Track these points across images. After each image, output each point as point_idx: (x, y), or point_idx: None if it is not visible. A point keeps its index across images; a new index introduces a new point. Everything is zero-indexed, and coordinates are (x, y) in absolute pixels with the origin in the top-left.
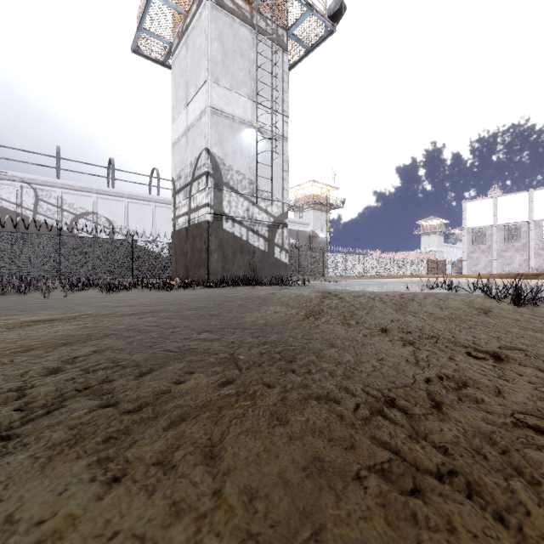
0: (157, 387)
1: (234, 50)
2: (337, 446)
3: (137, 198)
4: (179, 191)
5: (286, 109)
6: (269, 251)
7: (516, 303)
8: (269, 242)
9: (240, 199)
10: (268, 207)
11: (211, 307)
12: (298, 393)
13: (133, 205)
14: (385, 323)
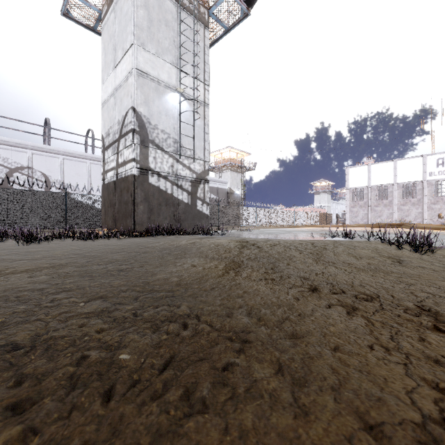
0: None
1: (159, 19)
2: None
3: (72, 155)
4: (108, 147)
5: (207, 78)
6: (192, 203)
7: (418, 251)
8: (192, 196)
9: (165, 156)
10: (191, 165)
11: (125, 259)
12: None
13: (68, 161)
14: (311, 278)
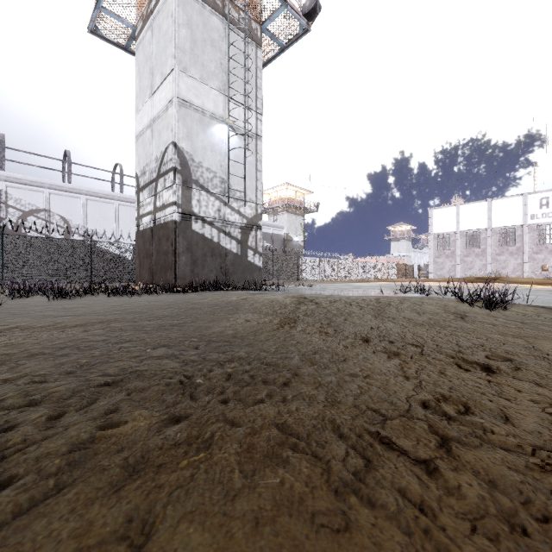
0: (74, 436)
1: (204, 39)
2: (326, 530)
3: (97, 195)
4: (144, 188)
5: (260, 106)
6: (242, 254)
7: (488, 307)
8: (242, 245)
9: (210, 198)
10: (241, 208)
11: (174, 315)
12: (270, 435)
13: (92, 202)
14: (365, 331)
